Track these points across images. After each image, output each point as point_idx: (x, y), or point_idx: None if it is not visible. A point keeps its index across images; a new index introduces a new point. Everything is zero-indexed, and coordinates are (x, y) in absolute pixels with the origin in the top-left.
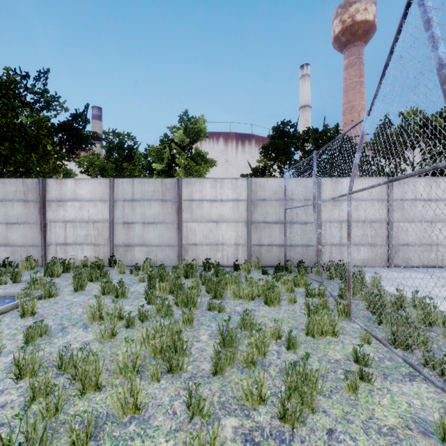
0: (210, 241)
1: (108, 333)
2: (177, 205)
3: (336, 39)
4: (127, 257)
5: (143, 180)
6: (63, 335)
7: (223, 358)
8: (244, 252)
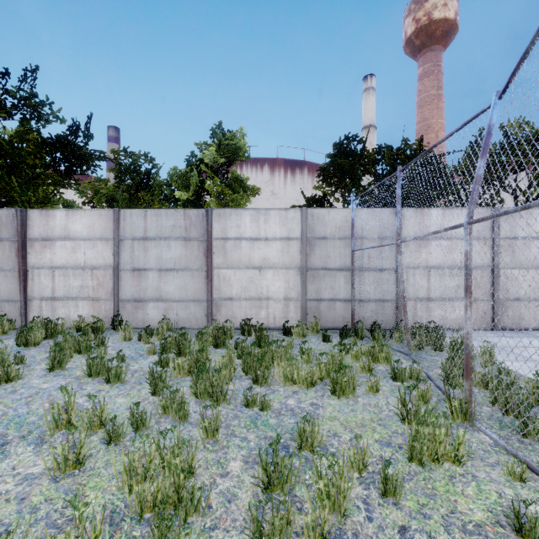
0: (251, 294)
1: (69, 460)
2: (205, 246)
3: (408, 42)
4: (138, 316)
5: (160, 211)
6: None
7: (267, 530)
8: (297, 309)
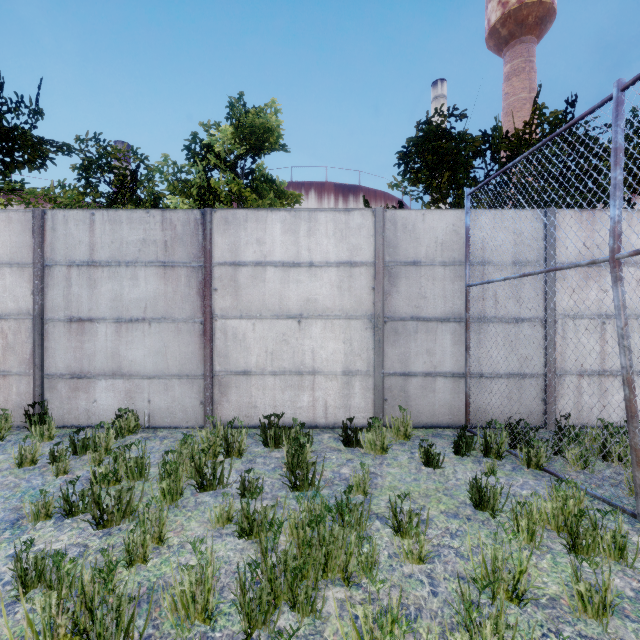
0: (283, 365)
1: None
2: (201, 277)
3: (492, 32)
4: (78, 405)
5: (118, 213)
6: None
7: None
8: (366, 392)
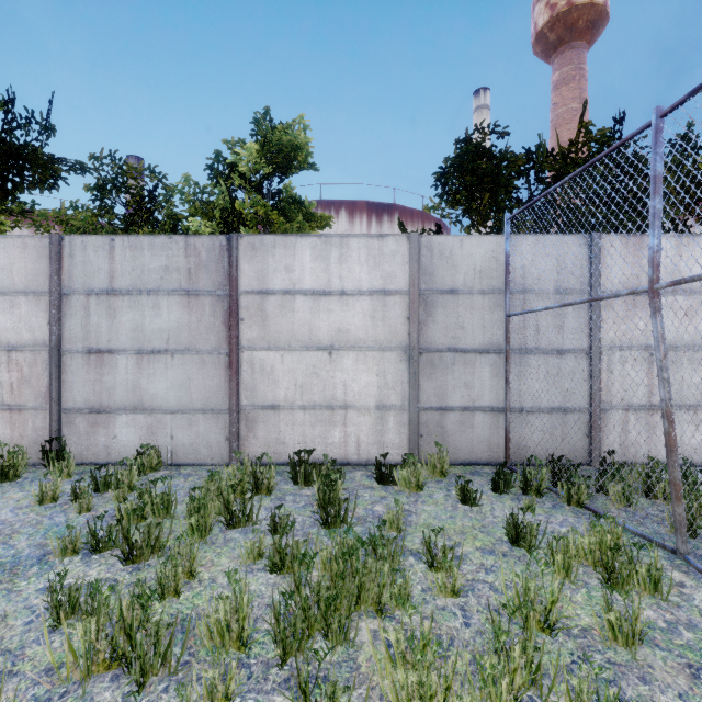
0: (313, 399)
1: None
2: (226, 306)
3: (539, 37)
4: (97, 441)
5: (139, 239)
6: None
7: None
8: (400, 427)
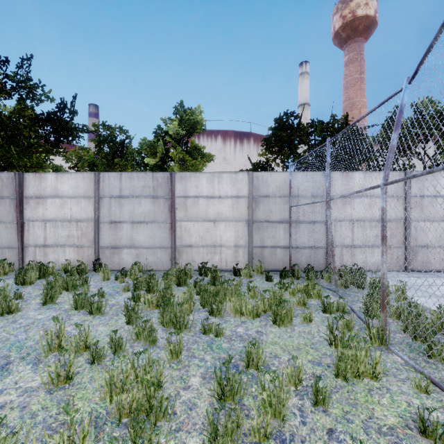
0: (207, 242)
1: (60, 376)
2: (170, 203)
3: (336, 35)
4: (114, 260)
5: (132, 174)
6: (1, 377)
7: (221, 431)
8: (244, 255)
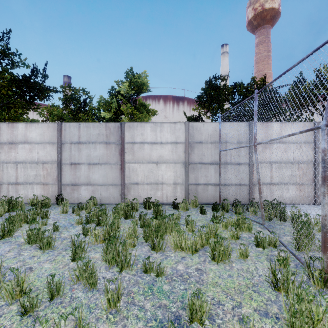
0: (151, 180)
1: None
2: (120, 148)
3: (249, 23)
4: (74, 195)
5: (89, 124)
6: None
7: None
8: (182, 191)
